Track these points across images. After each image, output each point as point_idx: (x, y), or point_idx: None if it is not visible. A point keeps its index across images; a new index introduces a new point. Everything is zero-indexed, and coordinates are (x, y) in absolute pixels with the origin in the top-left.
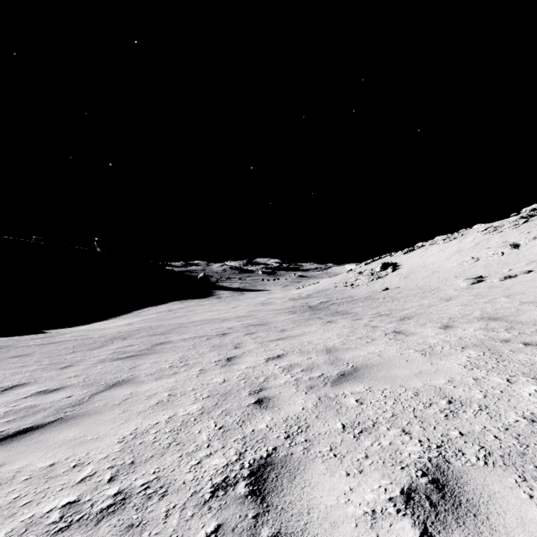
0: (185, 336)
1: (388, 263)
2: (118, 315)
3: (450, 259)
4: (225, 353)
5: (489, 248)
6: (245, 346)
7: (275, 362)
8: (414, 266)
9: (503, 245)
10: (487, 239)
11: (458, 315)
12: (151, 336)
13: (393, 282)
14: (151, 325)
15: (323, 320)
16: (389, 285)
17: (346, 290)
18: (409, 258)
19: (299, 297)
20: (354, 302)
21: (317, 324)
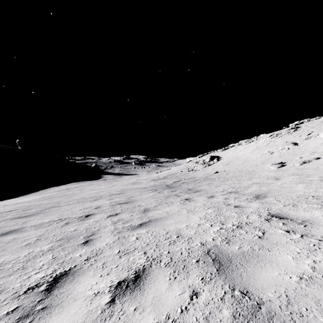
0: (47, 219)
1: (214, 156)
2: (27, 194)
3: (253, 153)
4: (62, 259)
5: (278, 146)
6: (98, 240)
7: (127, 307)
8: (231, 157)
9: (287, 143)
10: (273, 141)
11: (316, 193)
12: (11, 220)
13: (220, 167)
14: (31, 205)
15: (181, 197)
16: (217, 170)
17: (189, 173)
18: (226, 153)
19: (158, 178)
20: (198, 181)
21: (177, 202)
